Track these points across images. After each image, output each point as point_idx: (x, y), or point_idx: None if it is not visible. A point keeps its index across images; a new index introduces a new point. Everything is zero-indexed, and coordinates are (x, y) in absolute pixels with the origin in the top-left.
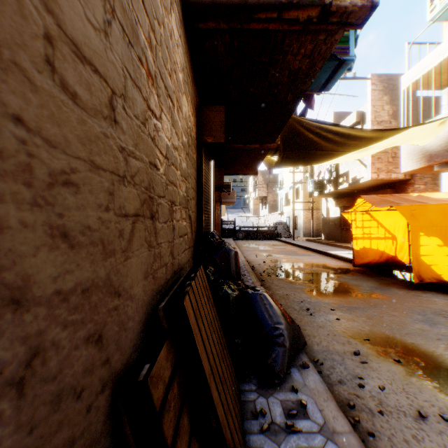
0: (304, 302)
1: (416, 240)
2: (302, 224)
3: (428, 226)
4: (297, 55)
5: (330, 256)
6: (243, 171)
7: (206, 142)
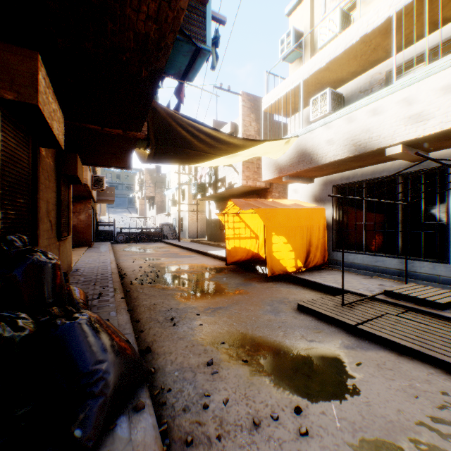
0: (172, 310)
1: (270, 239)
2: (188, 225)
3: (278, 227)
4: (140, 13)
5: (210, 256)
6: (112, 162)
7: (5, 99)
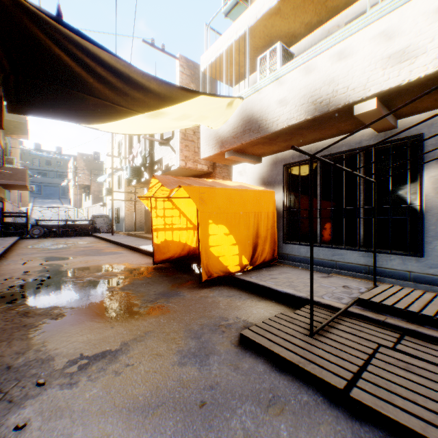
0: None
1: (206, 229)
2: (124, 217)
3: (217, 212)
4: None
5: (141, 252)
6: None
7: None
